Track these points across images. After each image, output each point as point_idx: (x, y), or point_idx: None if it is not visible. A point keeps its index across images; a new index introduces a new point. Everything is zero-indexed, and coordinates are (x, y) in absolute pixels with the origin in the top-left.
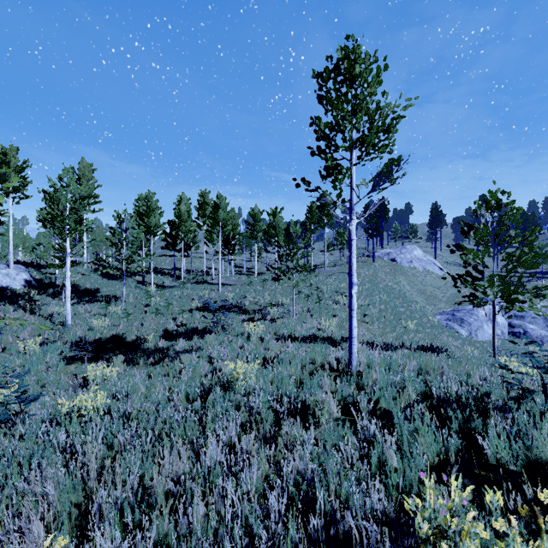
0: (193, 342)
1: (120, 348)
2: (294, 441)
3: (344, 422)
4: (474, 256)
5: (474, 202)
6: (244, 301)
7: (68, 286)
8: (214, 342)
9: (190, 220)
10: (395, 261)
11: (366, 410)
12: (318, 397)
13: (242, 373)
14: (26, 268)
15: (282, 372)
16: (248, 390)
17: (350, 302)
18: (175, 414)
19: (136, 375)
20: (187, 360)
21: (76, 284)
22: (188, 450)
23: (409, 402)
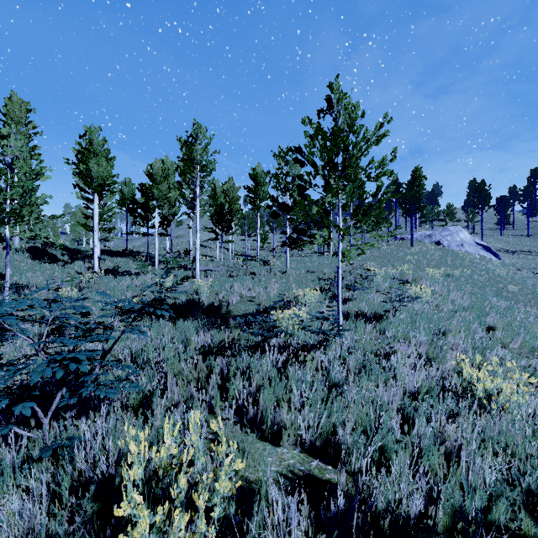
0: None
1: None
2: None
3: None
4: None
5: None
6: (228, 296)
7: None
8: None
9: (166, 182)
10: (440, 244)
11: None
12: None
13: None
14: None
15: None
16: None
17: None
18: None
19: None
20: None
21: None
22: None
23: None
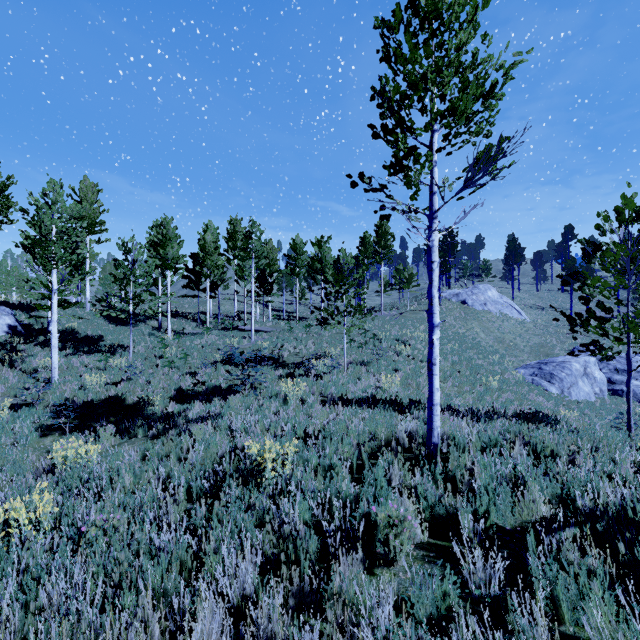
0: (213, 406)
1: (116, 413)
2: (353, 598)
3: (435, 553)
4: (602, 288)
5: (598, 214)
6: (282, 352)
7: (55, 332)
8: (240, 406)
9: (217, 253)
10: (465, 303)
11: (472, 534)
12: (392, 510)
13: (272, 459)
14: (13, 311)
15: (330, 453)
16: (279, 487)
17: (430, 353)
18: (155, 539)
19: (125, 456)
20: (200, 432)
21: (74, 331)
22: (168, 613)
23: (546, 522)
